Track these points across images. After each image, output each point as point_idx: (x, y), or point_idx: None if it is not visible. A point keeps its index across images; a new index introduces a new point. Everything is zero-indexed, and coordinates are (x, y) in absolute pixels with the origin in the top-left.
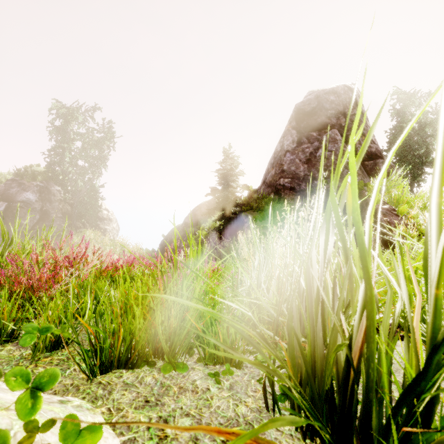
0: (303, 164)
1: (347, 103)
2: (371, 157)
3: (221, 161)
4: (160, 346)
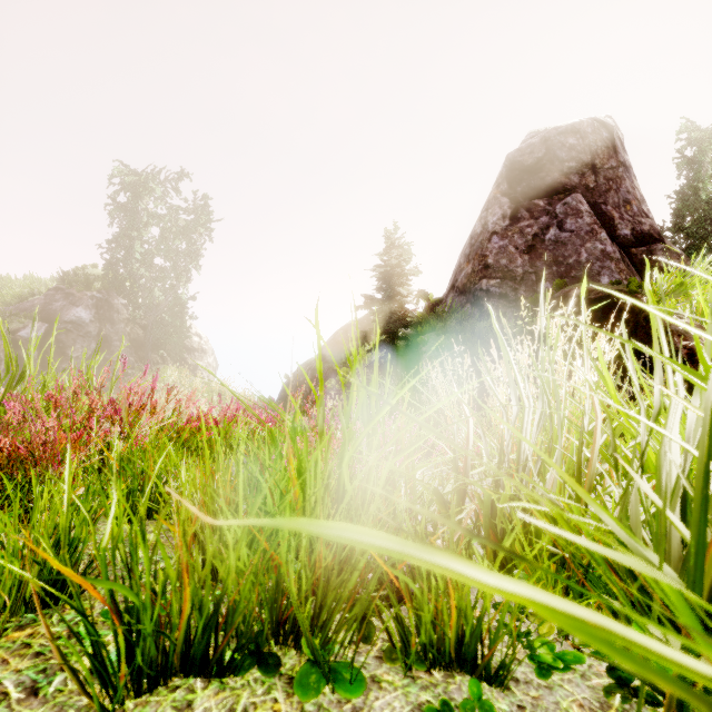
0: (522, 254)
1: (599, 149)
2: (642, 241)
3: (382, 253)
4: (291, 615)
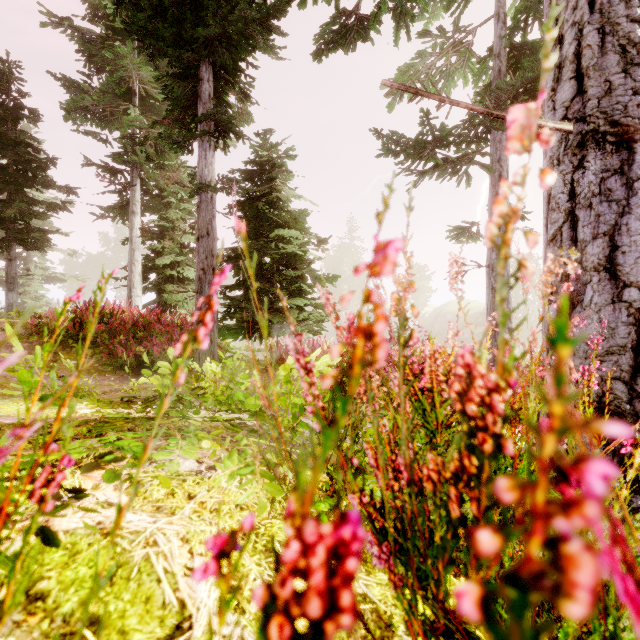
0: None
1: None
2: None
3: None
4: None
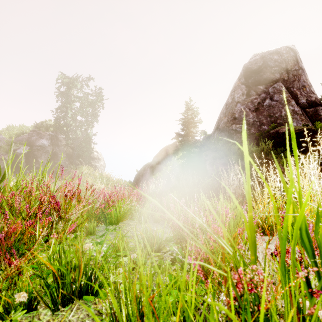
0: (252, 112)
1: (289, 61)
2: (311, 105)
3: (183, 112)
4: None
